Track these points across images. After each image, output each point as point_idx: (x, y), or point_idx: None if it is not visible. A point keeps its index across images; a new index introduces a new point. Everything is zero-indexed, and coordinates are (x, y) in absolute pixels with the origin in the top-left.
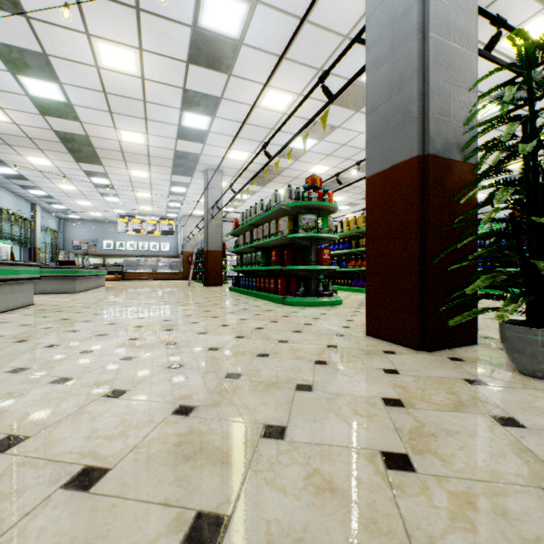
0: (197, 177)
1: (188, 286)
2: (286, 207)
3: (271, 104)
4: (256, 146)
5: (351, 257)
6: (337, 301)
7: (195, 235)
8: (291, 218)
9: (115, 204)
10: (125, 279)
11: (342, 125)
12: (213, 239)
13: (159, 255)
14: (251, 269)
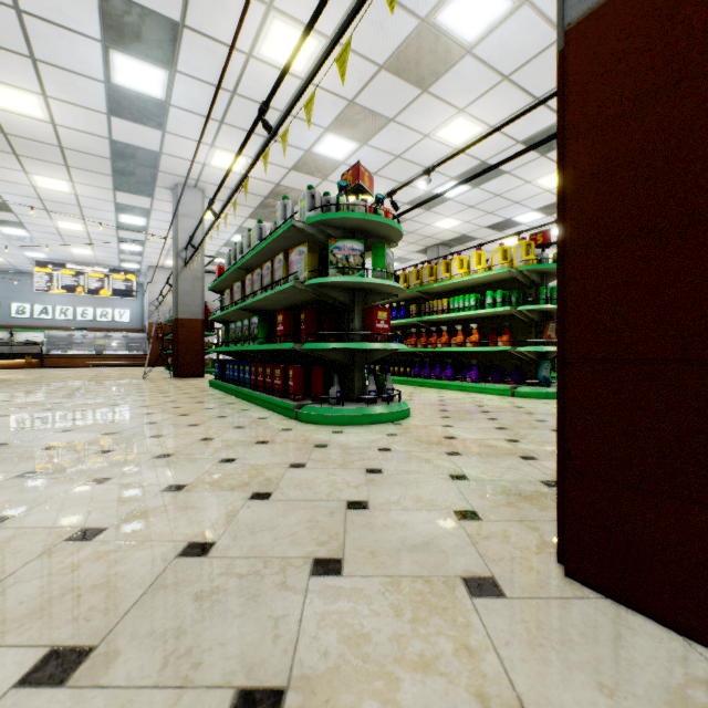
0: (162, 198)
1: (142, 379)
2: (303, 226)
3: (279, 56)
4: (257, 145)
5: (410, 330)
6: (404, 411)
7: (164, 295)
8: (313, 249)
9: (22, 241)
10: (45, 365)
11: (399, 117)
12: (188, 300)
13: (112, 328)
14: (242, 350)
